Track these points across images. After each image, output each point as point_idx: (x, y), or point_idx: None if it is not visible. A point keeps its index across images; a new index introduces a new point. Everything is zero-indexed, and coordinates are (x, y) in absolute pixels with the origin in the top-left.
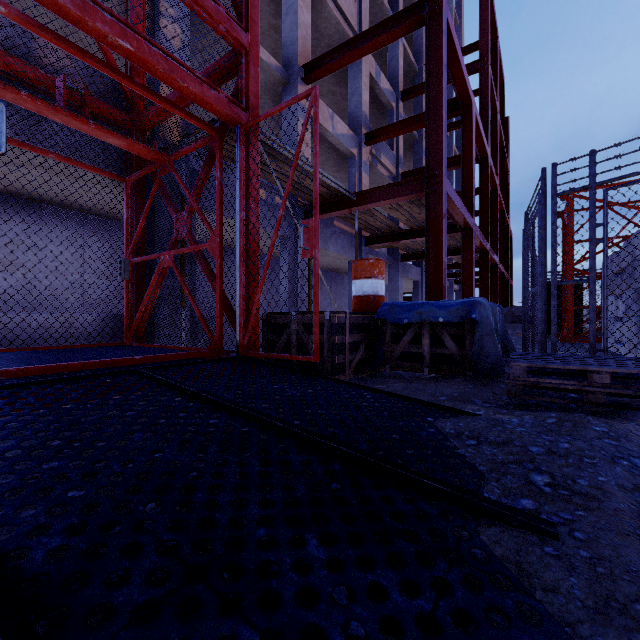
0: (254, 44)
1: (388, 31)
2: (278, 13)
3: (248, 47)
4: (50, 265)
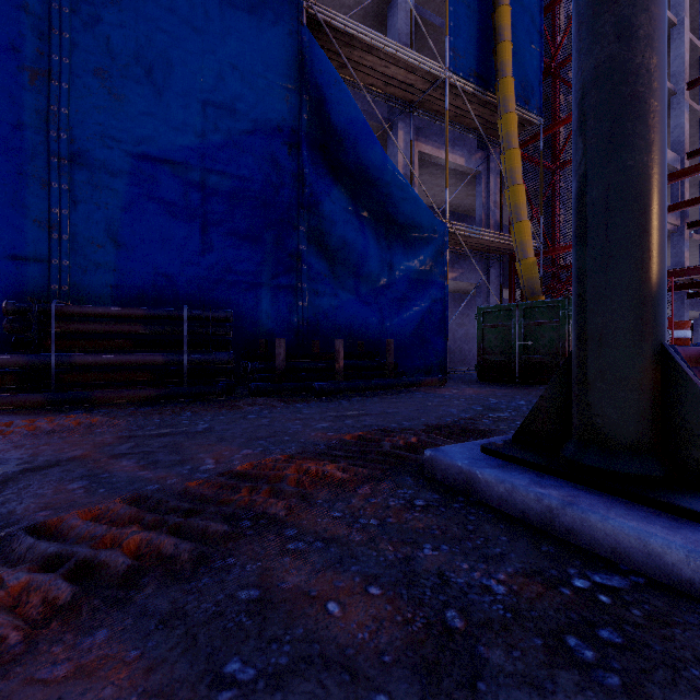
0: None
1: (685, 174)
2: None
3: None
4: (472, 323)
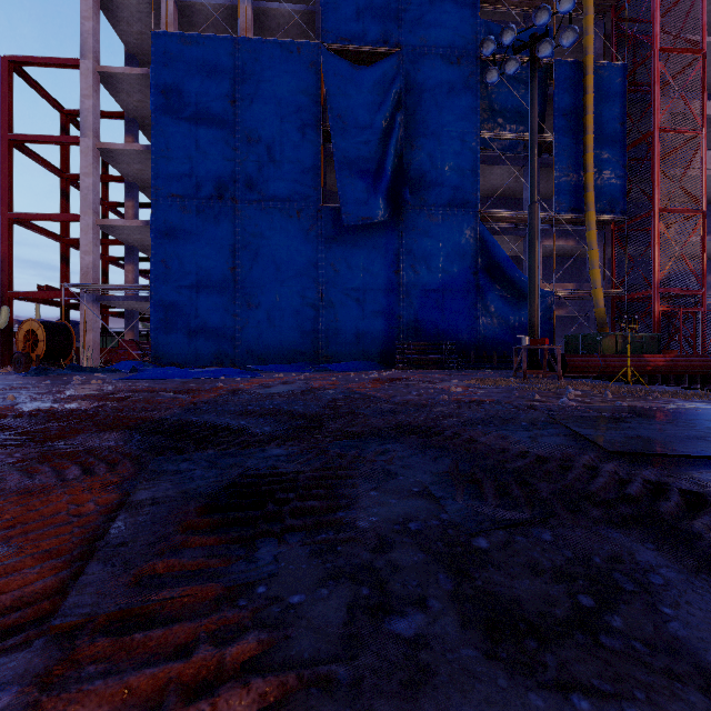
0: (704, 291)
1: None
2: (709, 189)
3: (703, 292)
4: None
